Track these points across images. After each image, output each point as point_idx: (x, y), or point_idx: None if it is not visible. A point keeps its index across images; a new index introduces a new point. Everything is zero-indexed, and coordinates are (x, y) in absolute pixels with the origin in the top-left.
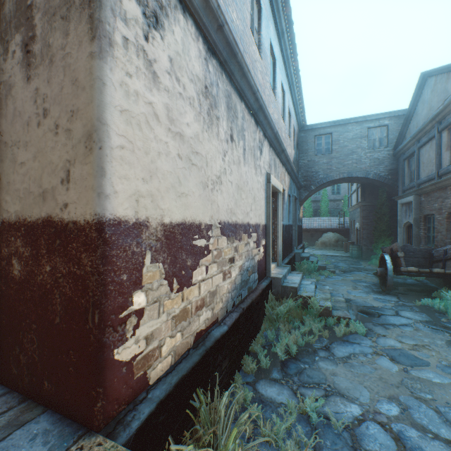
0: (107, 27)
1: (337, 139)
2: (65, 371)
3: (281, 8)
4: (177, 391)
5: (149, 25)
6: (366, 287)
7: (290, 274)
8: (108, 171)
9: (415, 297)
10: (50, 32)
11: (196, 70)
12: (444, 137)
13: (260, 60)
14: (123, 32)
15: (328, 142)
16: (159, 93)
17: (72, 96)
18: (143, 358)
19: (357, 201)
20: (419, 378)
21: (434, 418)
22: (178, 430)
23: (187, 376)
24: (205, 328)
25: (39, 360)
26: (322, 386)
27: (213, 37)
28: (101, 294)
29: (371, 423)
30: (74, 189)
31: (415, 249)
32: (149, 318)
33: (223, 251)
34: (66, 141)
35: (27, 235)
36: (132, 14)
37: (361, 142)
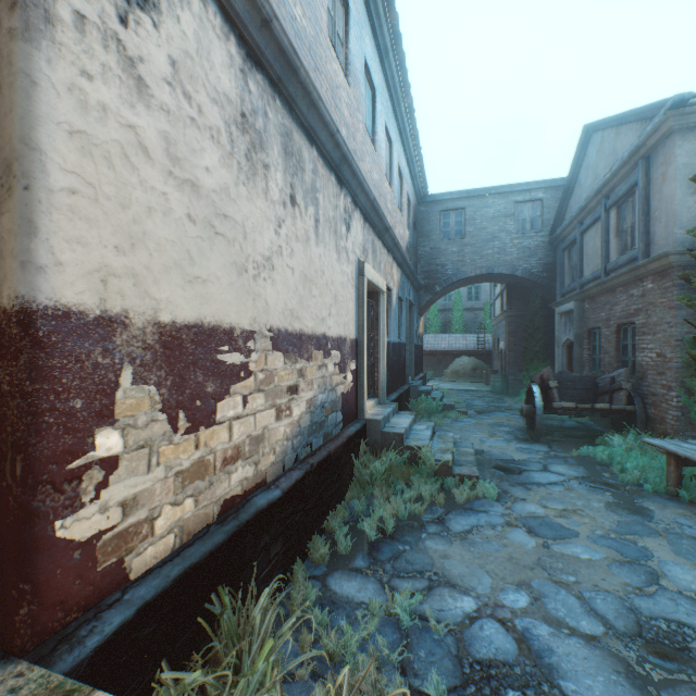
0: None
1: (472, 218)
2: None
3: (383, 12)
4: (181, 589)
5: (130, 1)
6: (508, 434)
7: (397, 415)
8: (44, 228)
9: (573, 445)
10: None
11: (225, 86)
12: (612, 217)
13: (347, 88)
14: (75, 4)
15: (459, 222)
16: (150, 113)
17: None
18: (117, 537)
19: (502, 310)
20: (563, 554)
21: (574, 607)
22: (182, 651)
23: (200, 566)
24: (242, 493)
25: None
26: (426, 574)
27: (255, 38)
28: (29, 429)
29: (488, 620)
30: None
31: (575, 376)
32: (128, 473)
33: (276, 374)
34: None
35: None
36: None
37: (506, 223)
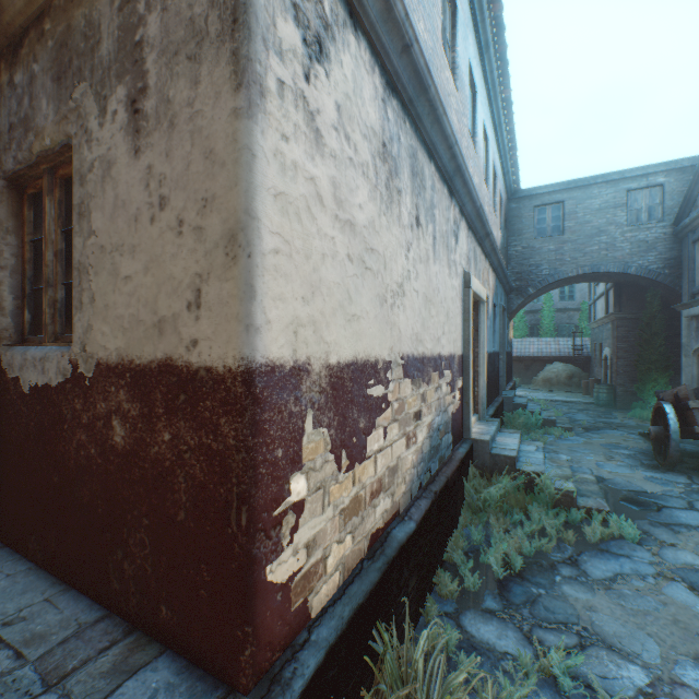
0: (257, 67)
1: (572, 211)
2: (194, 594)
3: (486, 5)
4: (352, 630)
5: (311, 57)
6: (630, 458)
7: (500, 434)
8: (259, 290)
9: None
10: (170, 80)
11: (371, 120)
12: None
13: (455, 93)
14: (278, 73)
15: (556, 217)
16: (323, 161)
17: (205, 177)
18: (303, 577)
19: (607, 312)
20: None
21: None
22: (353, 692)
23: (363, 606)
24: (382, 526)
25: (153, 573)
26: (572, 628)
27: (394, 65)
28: (250, 481)
29: None
30: (207, 319)
31: None
32: (310, 515)
33: (405, 401)
34: (195, 245)
35: (134, 384)
36: (289, 43)
37: (616, 215)
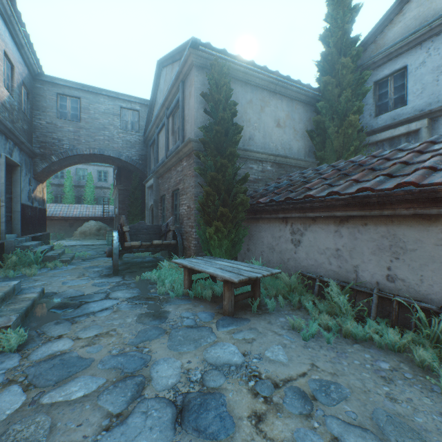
0: None
1: (87, 108)
2: None
3: None
4: None
5: None
6: (96, 273)
7: None
8: None
9: (141, 273)
10: None
11: None
12: (171, 122)
13: None
14: None
15: (76, 108)
16: None
17: None
18: None
19: None
20: (55, 403)
21: None
22: None
23: None
24: None
25: None
26: None
27: None
28: None
29: None
30: None
31: (149, 225)
32: None
33: None
34: None
35: None
36: None
37: (115, 120)
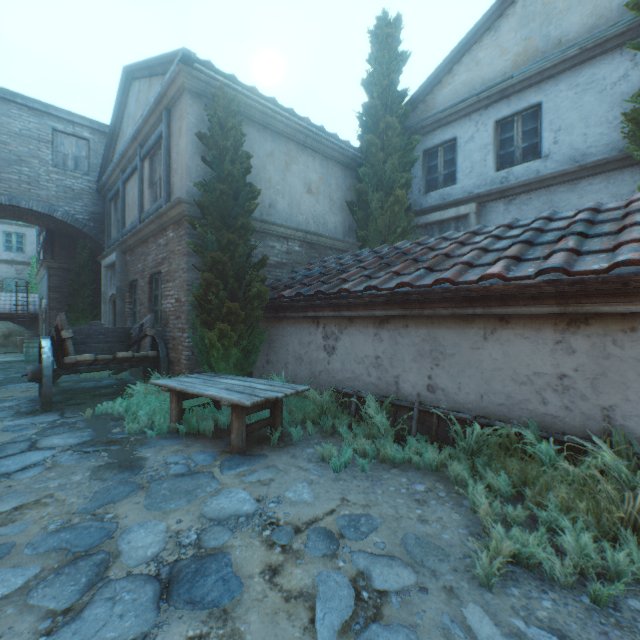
0: None
1: None
2: None
3: None
4: None
5: None
6: (8, 410)
7: None
8: None
9: (96, 405)
10: None
11: None
12: (147, 168)
13: None
14: None
15: None
16: None
17: None
18: None
19: None
20: None
21: None
22: None
23: None
24: None
25: None
26: None
27: None
28: None
29: None
30: None
31: (109, 328)
32: None
33: None
34: None
35: None
36: None
37: (42, 149)
